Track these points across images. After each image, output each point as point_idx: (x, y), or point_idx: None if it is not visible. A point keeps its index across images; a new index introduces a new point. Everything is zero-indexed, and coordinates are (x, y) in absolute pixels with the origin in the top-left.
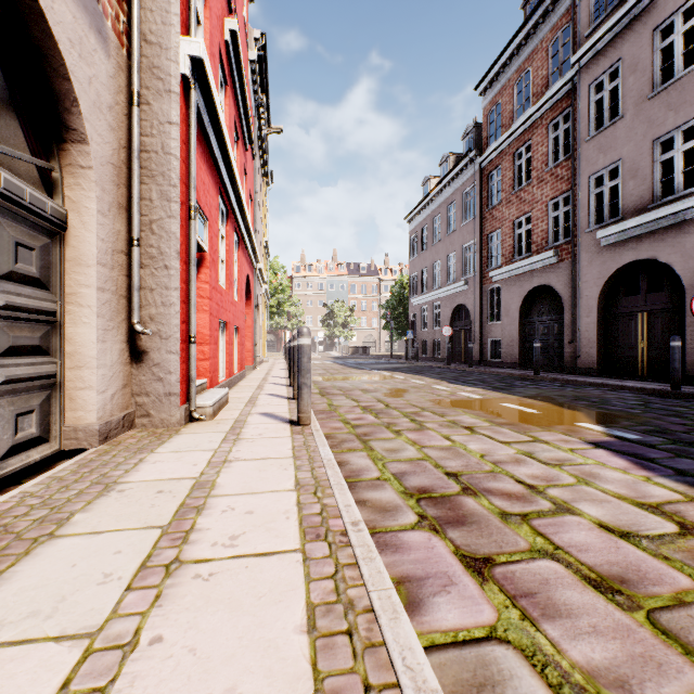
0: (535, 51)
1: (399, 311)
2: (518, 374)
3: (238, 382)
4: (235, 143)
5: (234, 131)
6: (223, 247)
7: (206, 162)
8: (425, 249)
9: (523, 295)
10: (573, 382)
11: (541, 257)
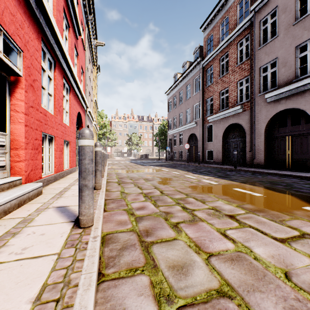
0: (230, 7)
1: (162, 138)
2: (225, 168)
3: (67, 175)
4: (67, 29)
5: (66, 20)
6: (51, 86)
7: (17, 1)
8: (175, 107)
9: (224, 128)
10: (257, 172)
11: (234, 109)
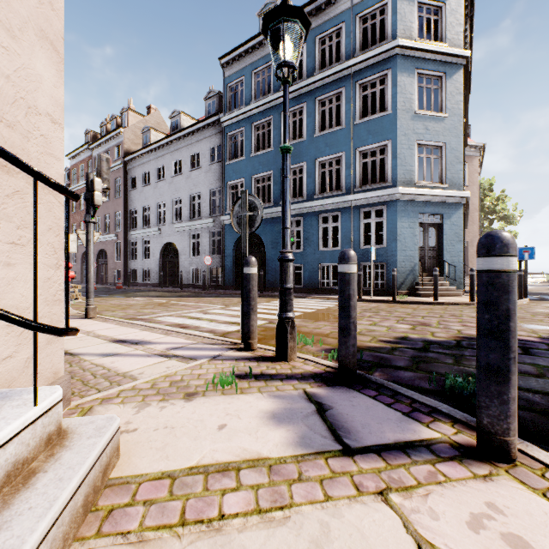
0: (85, 159)
1: None
2: None
3: None
4: None
5: None
6: None
7: None
8: None
9: (82, 254)
10: None
11: None
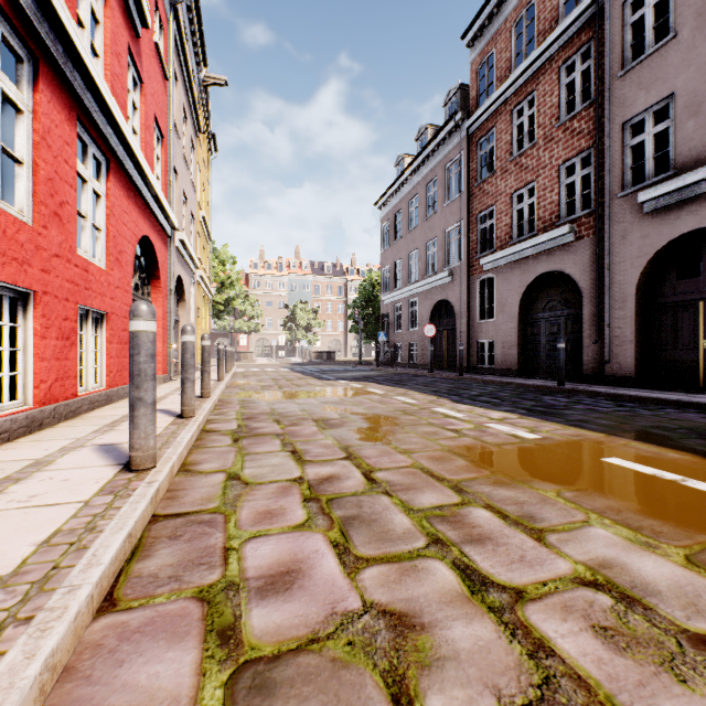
0: None
1: (368, 312)
2: (534, 385)
3: (93, 408)
4: None
5: None
6: (22, 132)
7: None
8: (399, 238)
9: (524, 285)
10: (625, 397)
11: (552, 235)
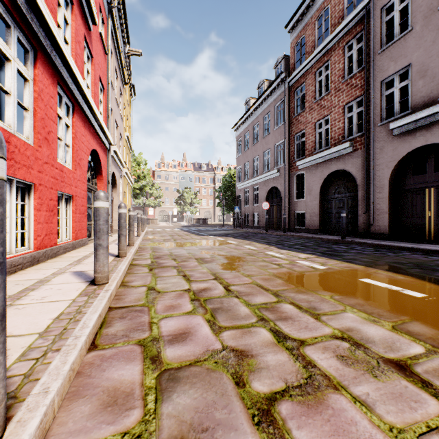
0: None
1: (228, 194)
2: (327, 239)
3: (65, 252)
4: (68, 6)
5: None
6: (28, 92)
7: None
8: (247, 149)
9: (323, 178)
10: (381, 246)
11: (339, 148)
